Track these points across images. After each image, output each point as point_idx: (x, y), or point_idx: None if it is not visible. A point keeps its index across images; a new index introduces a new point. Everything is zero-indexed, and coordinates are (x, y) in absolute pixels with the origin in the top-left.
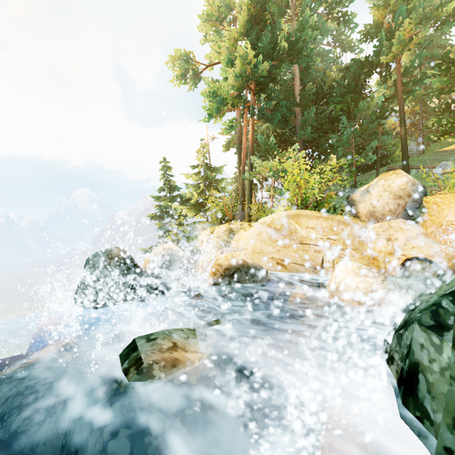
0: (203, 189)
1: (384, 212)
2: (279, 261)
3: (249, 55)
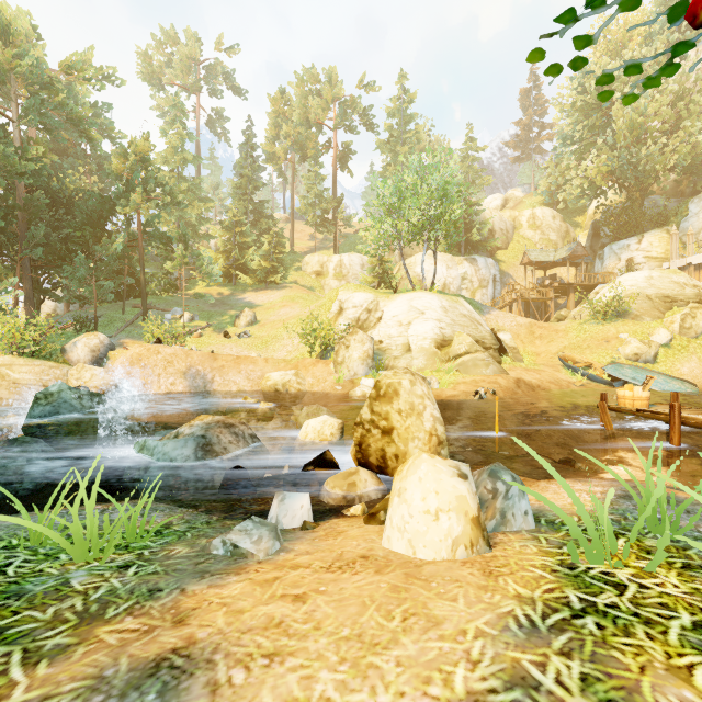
0: None
1: (85, 359)
2: None
3: None
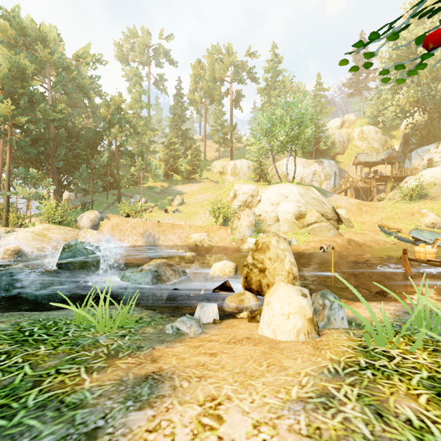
0: None
1: (87, 226)
2: (39, 248)
3: (9, 108)
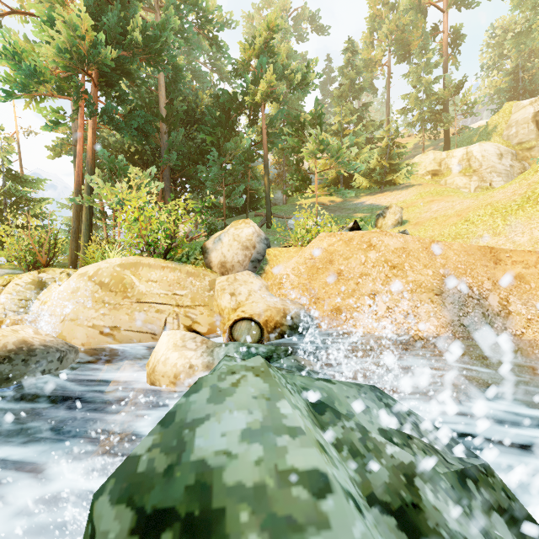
0: (2, 210)
1: (234, 263)
2: (104, 330)
3: (82, 25)
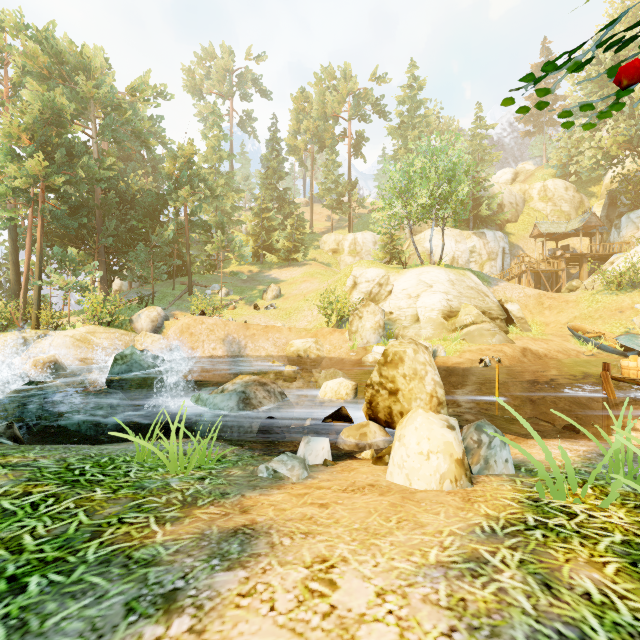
0: None
1: (147, 328)
2: (81, 359)
3: (41, 165)
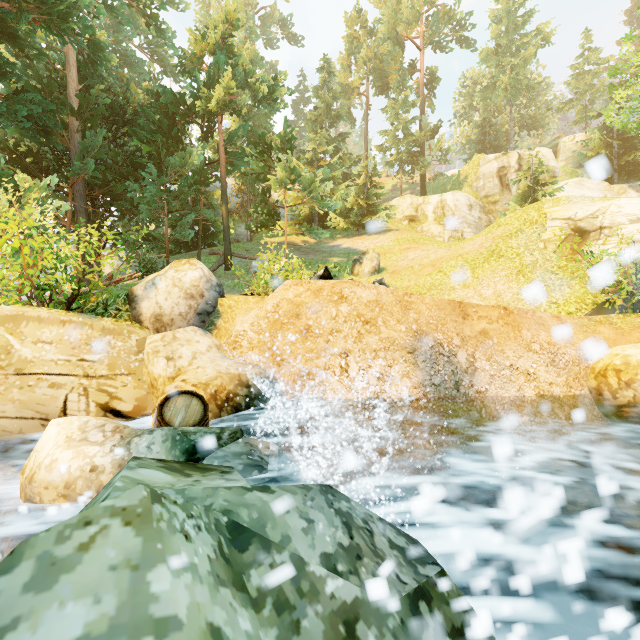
0: None
1: (173, 316)
2: None
3: None
